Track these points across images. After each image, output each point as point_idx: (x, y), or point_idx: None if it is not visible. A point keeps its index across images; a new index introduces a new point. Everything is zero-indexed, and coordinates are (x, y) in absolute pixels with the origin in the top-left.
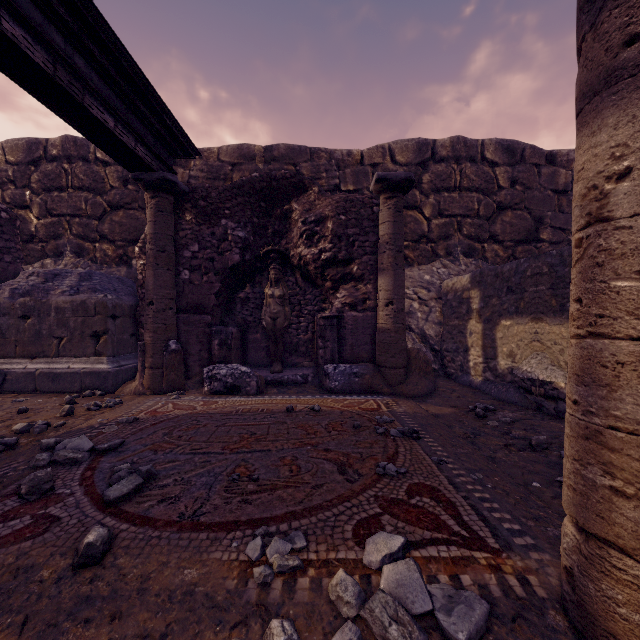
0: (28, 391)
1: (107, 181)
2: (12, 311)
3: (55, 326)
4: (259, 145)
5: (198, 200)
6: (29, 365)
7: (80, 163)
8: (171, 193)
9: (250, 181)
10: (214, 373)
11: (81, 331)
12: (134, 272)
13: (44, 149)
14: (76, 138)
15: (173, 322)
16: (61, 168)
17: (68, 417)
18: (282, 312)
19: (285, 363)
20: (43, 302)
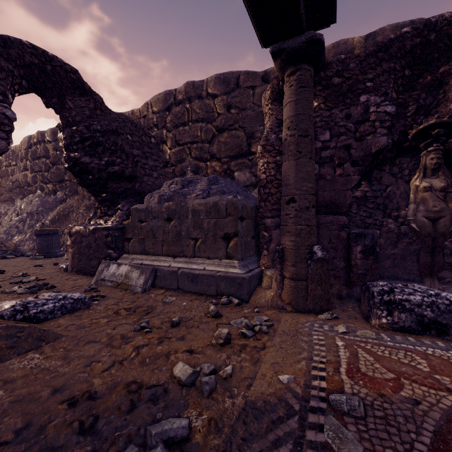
0: (172, 288)
1: (215, 110)
2: (160, 214)
3: (191, 228)
4: (358, 36)
5: (331, 78)
6: (172, 263)
7: (196, 101)
8: (313, 64)
9: (398, 39)
10: (398, 299)
11: (213, 233)
12: (236, 182)
13: (174, 97)
14: (194, 82)
15: (315, 223)
16: (184, 108)
17: (226, 348)
18: (446, 210)
19: (421, 276)
20: (182, 205)
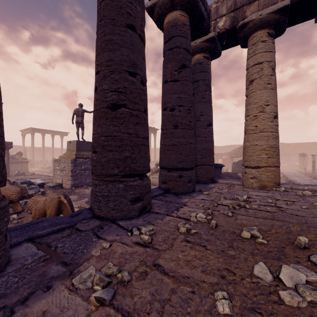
0: None
1: None
2: None
3: None
4: None
5: None
6: None
7: None
8: None
9: None
10: None
11: None
12: None
13: None
14: None
15: None
16: None
17: None
18: None
19: None
20: None
